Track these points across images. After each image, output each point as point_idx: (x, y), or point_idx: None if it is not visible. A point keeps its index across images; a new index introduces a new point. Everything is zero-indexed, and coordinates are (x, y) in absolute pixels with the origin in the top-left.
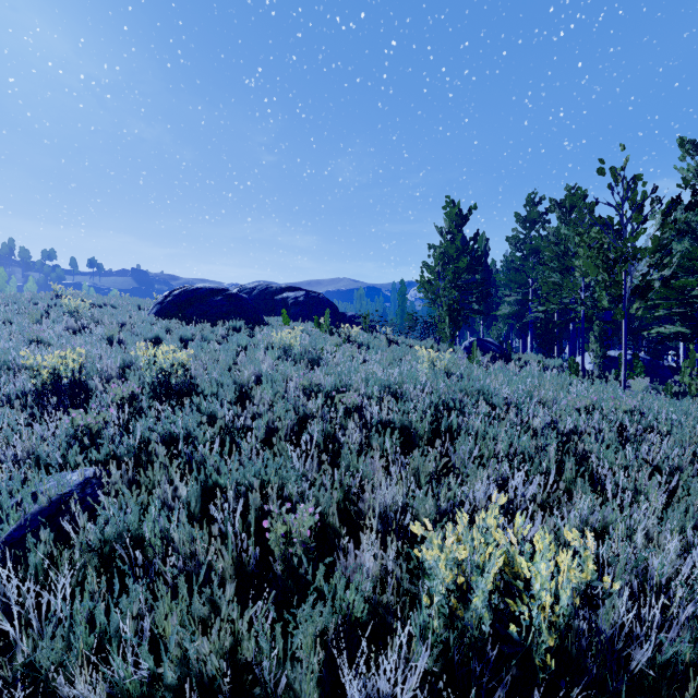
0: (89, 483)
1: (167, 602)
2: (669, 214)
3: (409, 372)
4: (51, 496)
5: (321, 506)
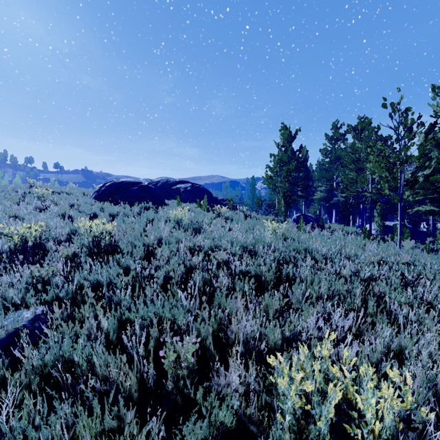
0: (39, 319)
1: (85, 418)
2: (429, 133)
3: (259, 237)
4: (9, 330)
5: (201, 335)
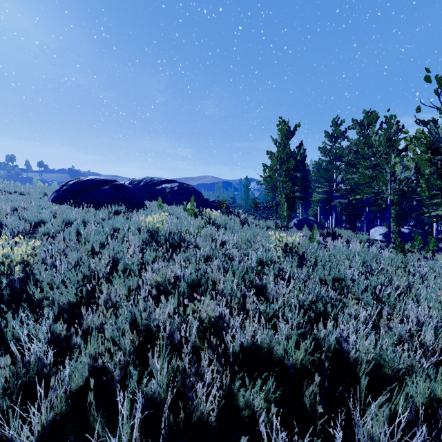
0: None
1: None
2: None
3: (265, 258)
4: None
5: None
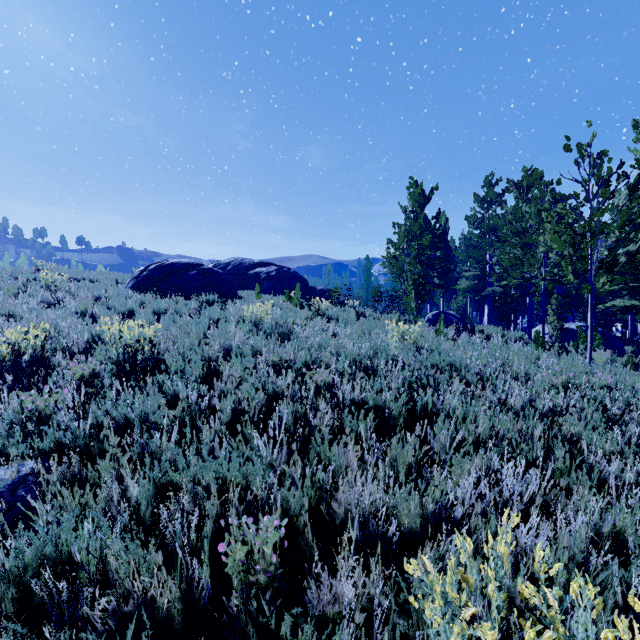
0: (25, 482)
1: None
2: (636, 189)
3: (379, 346)
4: None
5: (289, 508)
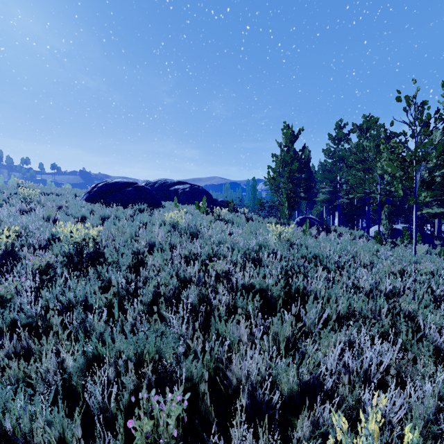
0: None
1: None
2: None
3: (263, 242)
4: None
5: (193, 377)
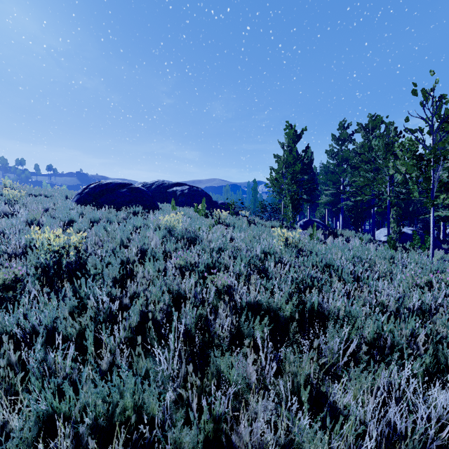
0: None
1: None
2: None
3: (268, 249)
4: None
5: (183, 448)
